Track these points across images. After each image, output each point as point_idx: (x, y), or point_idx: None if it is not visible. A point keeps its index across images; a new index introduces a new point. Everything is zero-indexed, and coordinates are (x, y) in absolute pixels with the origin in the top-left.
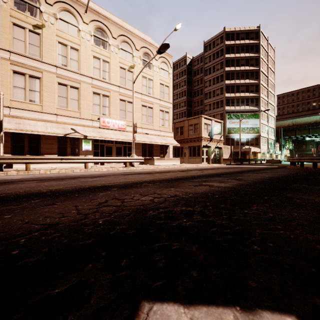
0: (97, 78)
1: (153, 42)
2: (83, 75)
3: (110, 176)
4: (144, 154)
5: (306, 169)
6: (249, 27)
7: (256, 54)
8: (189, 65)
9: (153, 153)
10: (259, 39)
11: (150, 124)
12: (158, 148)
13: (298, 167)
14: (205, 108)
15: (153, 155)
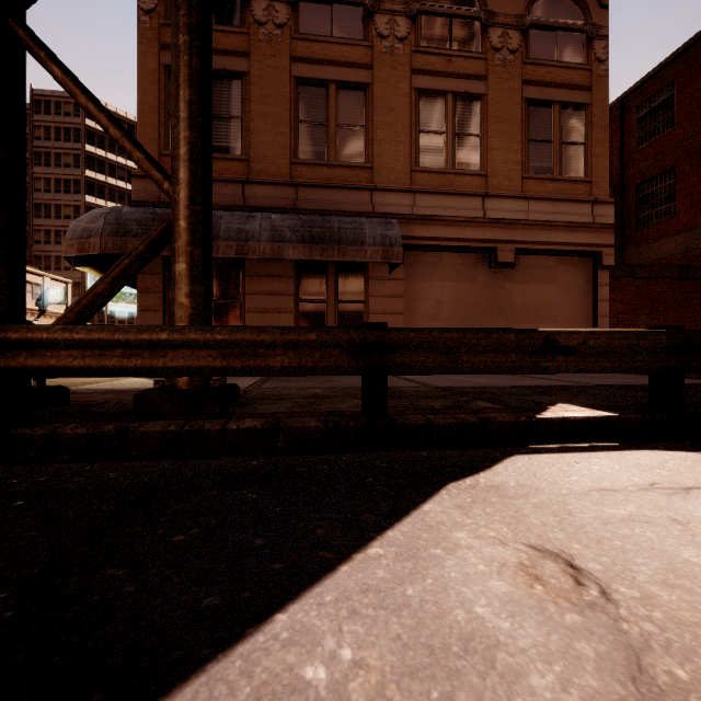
0: None
1: None
2: None
3: None
4: None
5: None
6: (135, 117)
7: None
8: None
9: None
10: None
11: None
12: None
13: None
14: (34, 236)
15: None
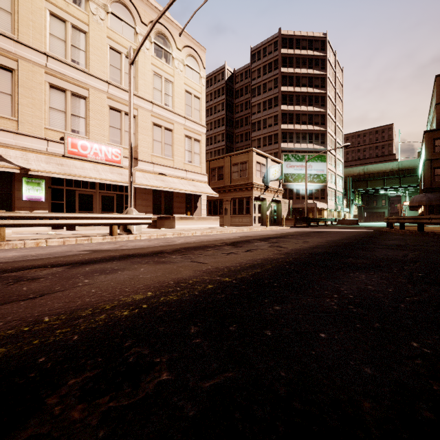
0: (59, 58)
1: (173, 19)
2: (24, 44)
3: (3, 278)
4: (157, 210)
5: (434, 235)
6: (313, 33)
7: (322, 72)
8: (229, 81)
9: (173, 208)
10: (325, 51)
11: (168, 158)
12: (182, 199)
13: (415, 231)
14: (252, 145)
15: (173, 211)
